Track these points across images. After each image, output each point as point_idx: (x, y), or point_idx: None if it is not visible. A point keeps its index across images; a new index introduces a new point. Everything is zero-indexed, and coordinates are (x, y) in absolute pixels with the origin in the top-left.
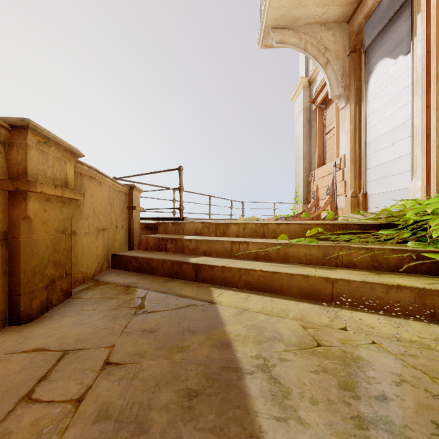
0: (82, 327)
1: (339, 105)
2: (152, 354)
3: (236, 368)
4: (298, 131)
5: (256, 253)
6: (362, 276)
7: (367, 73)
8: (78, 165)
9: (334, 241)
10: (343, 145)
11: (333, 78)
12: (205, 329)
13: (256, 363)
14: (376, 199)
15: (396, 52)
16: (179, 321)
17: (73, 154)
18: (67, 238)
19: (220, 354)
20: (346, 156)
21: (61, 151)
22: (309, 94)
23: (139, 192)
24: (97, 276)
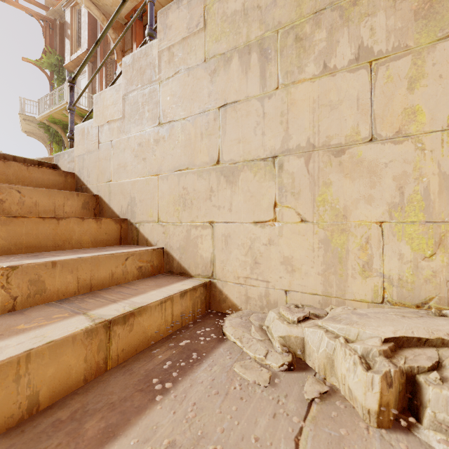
0: None
1: None
2: None
3: None
4: None
5: None
6: None
7: None
8: None
9: None
10: None
11: (49, 151)
12: None
13: None
14: None
15: None
16: None
17: None
18: None
19: None
20: None
21: None
22: None
23: None
24: None
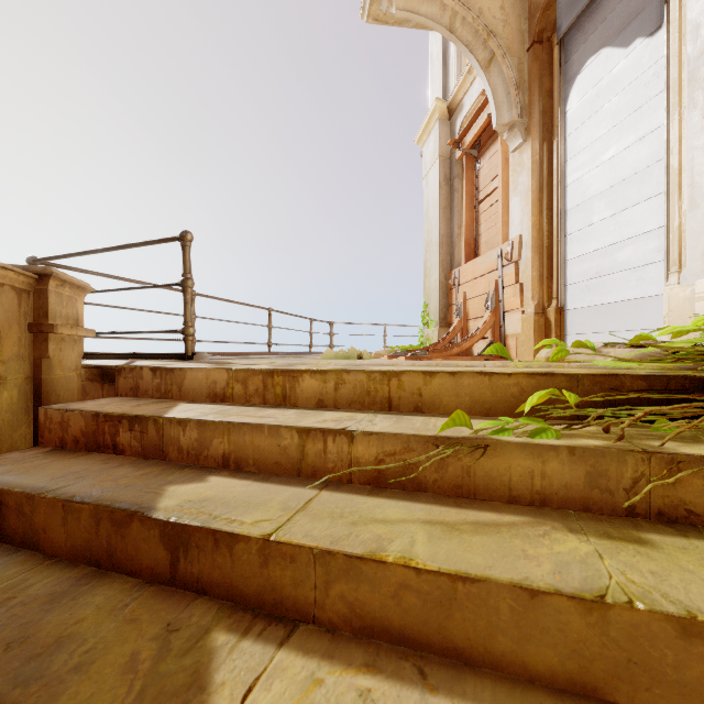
0: None
1: (511, 145)
2: None
3: None
4: (430, 197)
5: (375, 466)
6: None
7: (563, 82)
8: None
9: (606, 431)
10: (518, 218)
11: (500, 90)
12: None
13: None
14: (584, 319)
15: (629, 33)
16: None
17: None
18: None
19: None
20: (524, 237)
21: None
22: (448, 132)
23: (78, 290)
24: None
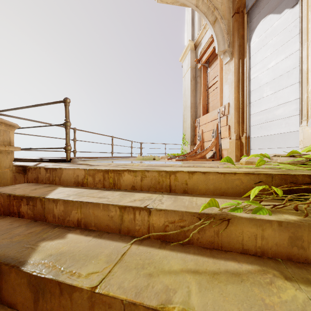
0: None
1: (224, 61)
2: None
3: None
4: (186, 86)
5: (163, 228)
6: None
7: (249, 31)
8: None
9: (296, 209)
10: (227, 95)
11: (219, 35)
12: None
13: None
14: (259, 142)
15: (281, 7)
16: None
17: None
18: None
19: None
20: (230, 104)
21: None
22: (194, 56)
23: (10, 127)
24: None
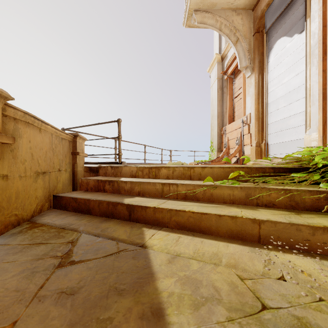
0: None
1: (246, 75)
2: None
3: None
4: (213, 96)
5: (184, 194)
6: (285, 216)
7: (268, 49)
8: (10, 109)
9: (254, 183)
10: (249, 106)
11: (241, 53)
12: (134, 286)
13: None
14: (276, 148)
15: (292, 31)
16: (106, 274)
17: None
18: None
19: None
20: (251, 114)
21: None
22: (221, 67)
23: (83, 140)
24: (35, 217)
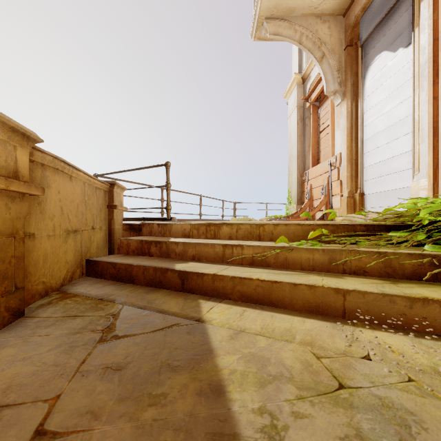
0: (23, 364)
1: (335, 102)
2: (111, 412)
3: (233, 434)
4: (292, 129)
5: (251, 258)
6: (377, 285)
7: (364, 67)
8: (37, 153)
9: (340, 244)
10: (339, 143)
11: (328, 73)
12: (190, 363)
13: (260, 424)
14: (374, 199)
15: (396, 45)
16: (156, 350)
17: (26, 138)
18: (18, 242)
19: (209, 409)
20: (342, 154)
21: (7, 131)
22: (302, 91)
23: (122, 190)
24: (65, 287)
